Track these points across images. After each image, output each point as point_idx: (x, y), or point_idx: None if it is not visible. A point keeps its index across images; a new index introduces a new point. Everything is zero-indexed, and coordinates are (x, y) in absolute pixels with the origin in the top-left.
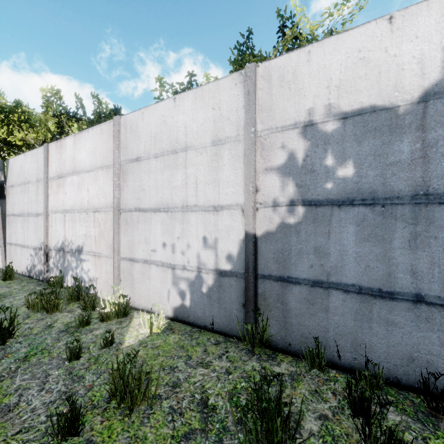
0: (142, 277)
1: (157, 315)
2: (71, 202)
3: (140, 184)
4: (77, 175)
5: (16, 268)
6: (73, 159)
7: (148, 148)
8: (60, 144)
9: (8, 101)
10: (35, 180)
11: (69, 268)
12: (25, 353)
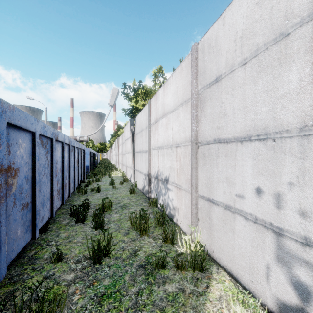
0: (223, 226)
1: (246, 290)
2: (162, 140)
3: (220, 109)
4: (165, 117)
5: (138, 186)
6: (163, 105)
7: (230, 59)
8: (156, 97)
9: (140, 87)
10: (145, 128)
11: (160, 193)
12: (105, 288)
